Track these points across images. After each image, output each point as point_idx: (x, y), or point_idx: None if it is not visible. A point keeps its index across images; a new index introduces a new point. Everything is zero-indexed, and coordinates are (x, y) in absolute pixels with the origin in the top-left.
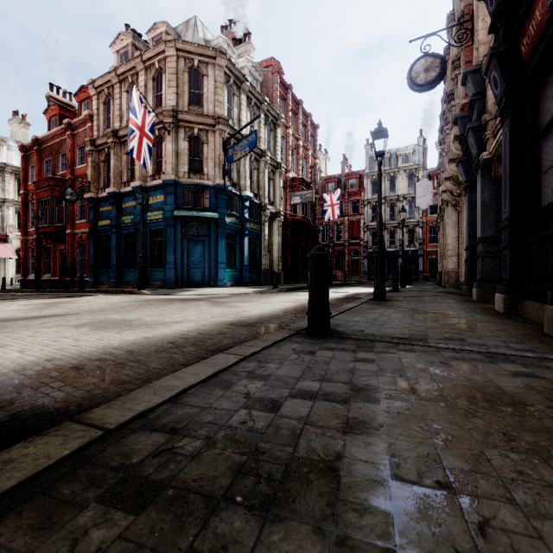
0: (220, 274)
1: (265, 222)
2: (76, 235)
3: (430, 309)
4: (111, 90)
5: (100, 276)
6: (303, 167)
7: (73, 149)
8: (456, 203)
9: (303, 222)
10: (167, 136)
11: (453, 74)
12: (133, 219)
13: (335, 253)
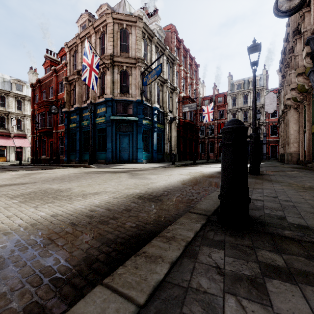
0: (139, 155)
1: (167, 123)
2: (58, 133)
3: (313, 185)
4: (76, 48)
5: (71, 156)
6: (190, 90)
7: (57, 83)
8: (297, 106)
9: (190, 123)
10: (107, 71)
11: (300, 13)
12: (88, 123)
13: (209, 143)
